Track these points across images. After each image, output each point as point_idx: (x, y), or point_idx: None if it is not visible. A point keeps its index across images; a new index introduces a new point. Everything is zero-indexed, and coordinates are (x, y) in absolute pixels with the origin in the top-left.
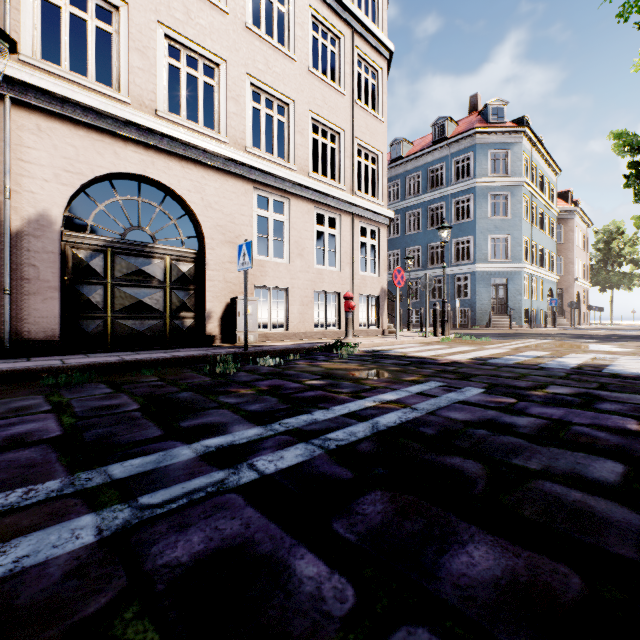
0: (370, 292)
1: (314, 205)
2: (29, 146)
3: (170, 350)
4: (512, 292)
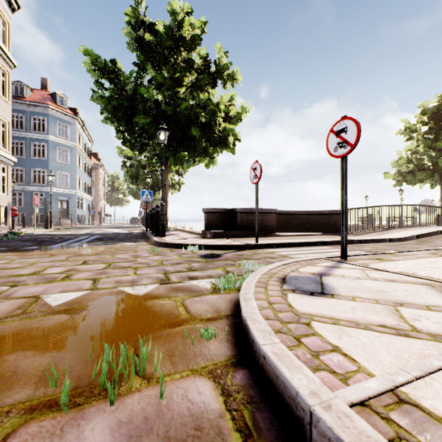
0: (3, 204)
1: None
2: None
3: None
4: (71, 205)
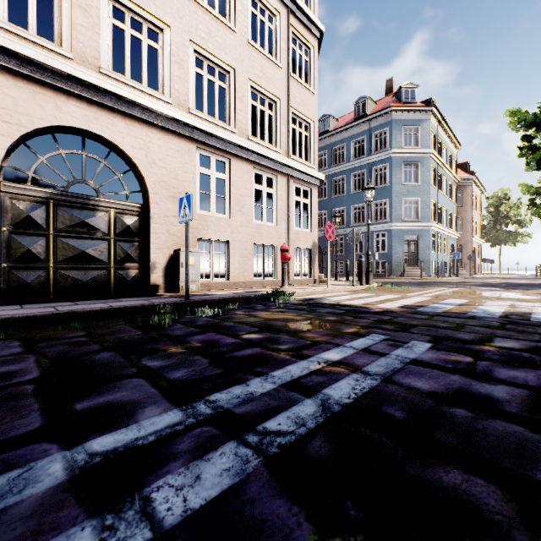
0: (303, 245)
1: (253, 166)
2: None
3: (111, 300)
4: (422, 247)
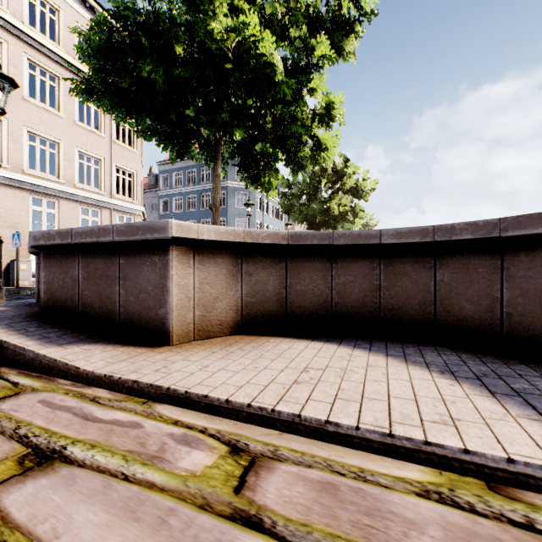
0: None
1: (80, 203)
2: None
3: None
4: None
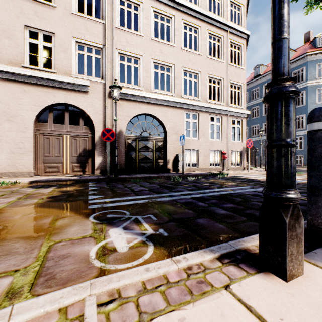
0: (237, 149)
1: (209, 114)
2: (117, 110)
3: (156, 173)
4: None
